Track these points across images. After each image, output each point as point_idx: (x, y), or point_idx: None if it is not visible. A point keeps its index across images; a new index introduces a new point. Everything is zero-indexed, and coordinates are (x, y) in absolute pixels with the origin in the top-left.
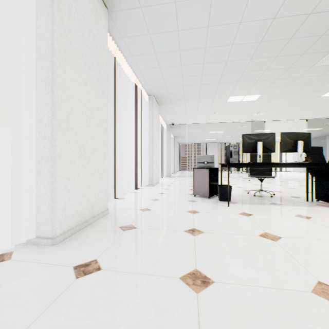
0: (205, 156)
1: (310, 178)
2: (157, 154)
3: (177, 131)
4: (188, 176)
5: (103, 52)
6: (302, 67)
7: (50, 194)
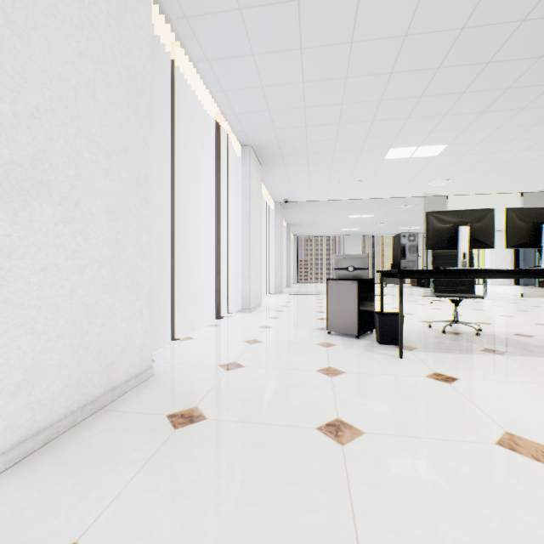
0: (350, 256)
1: (527, 296)
2: (257, 253)
3: (293, 214)
4: (312, 292)
5: (138, 32)
6: (533, 86)
7: None
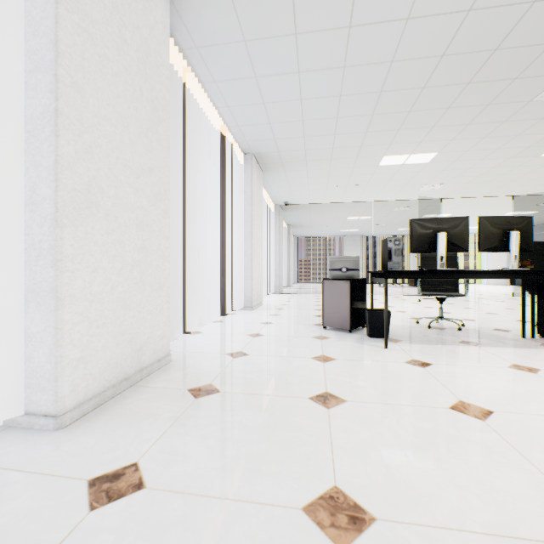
0: (343, 258)
1: (518, 296)
2: (259, 255)
3: (292, 216)
4: (312, 291)
5: (160, 70)
6: (511, 102)
7: (52, 331)
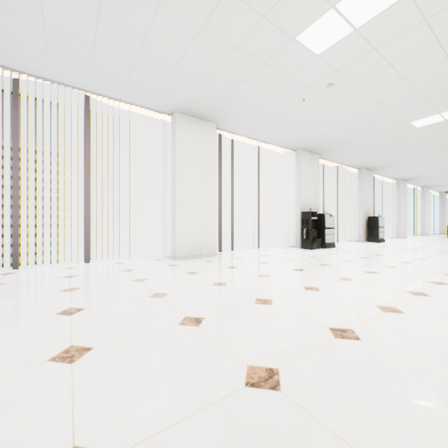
0: None
1: None
2: (427, 218)
3: None
4: None
5: (405, 194)
6: None
7: (398, 229)
